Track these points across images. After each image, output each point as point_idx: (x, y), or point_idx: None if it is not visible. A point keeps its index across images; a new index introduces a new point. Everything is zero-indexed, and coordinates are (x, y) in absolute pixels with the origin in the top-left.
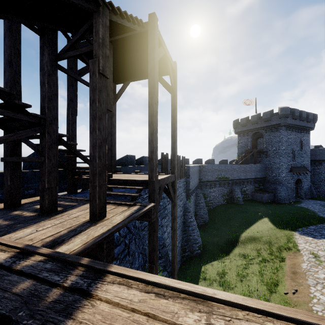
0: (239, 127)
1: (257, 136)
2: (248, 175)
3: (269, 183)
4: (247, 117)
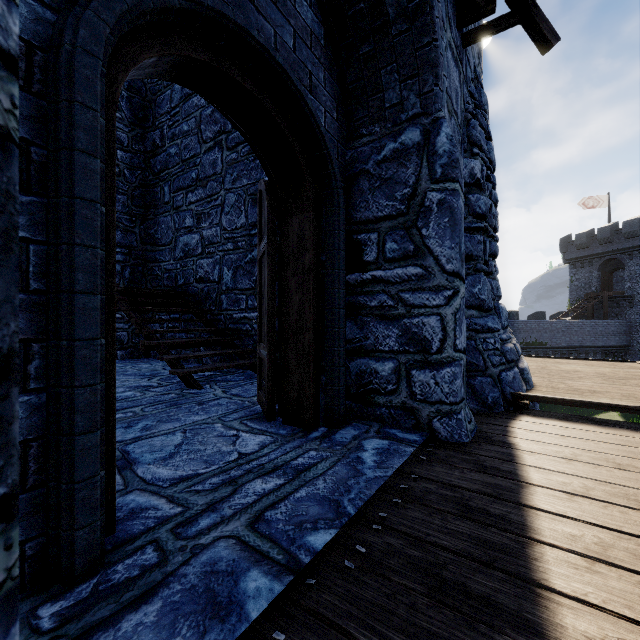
0: (573, 251)
1: (611, 266)
2: (587, 340)
3: (637, 357)
4: (588, 231)
